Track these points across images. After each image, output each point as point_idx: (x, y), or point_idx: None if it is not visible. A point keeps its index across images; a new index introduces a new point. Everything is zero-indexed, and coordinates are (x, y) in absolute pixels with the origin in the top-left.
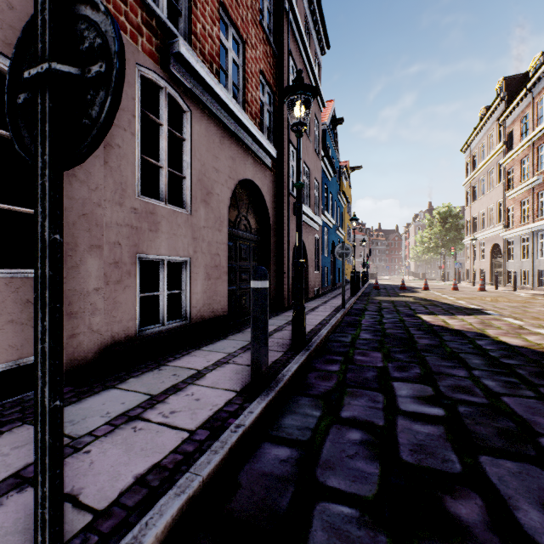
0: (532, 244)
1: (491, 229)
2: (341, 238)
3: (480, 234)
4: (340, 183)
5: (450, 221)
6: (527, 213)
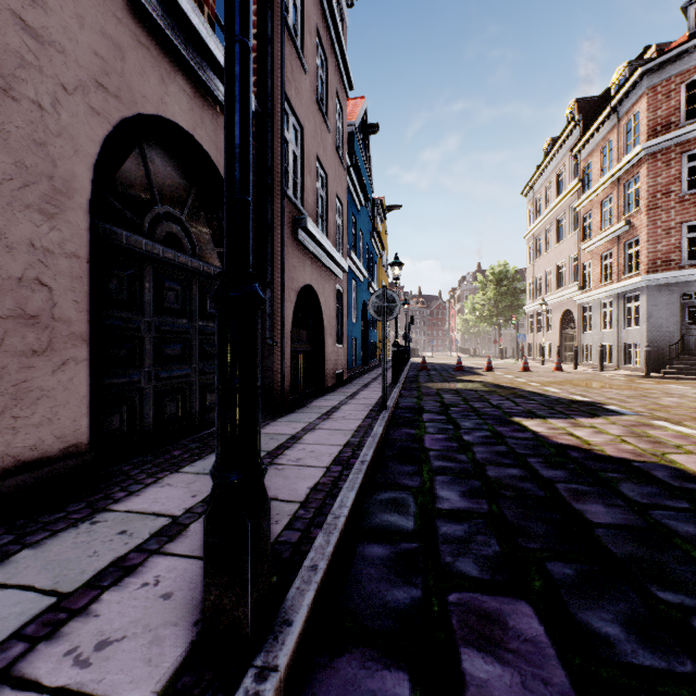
0: (618, 310)
1: (561, 291)
2: None
3: (547, 298)
4: (373, 223)
5: (506, 284)
6: (610, 270)
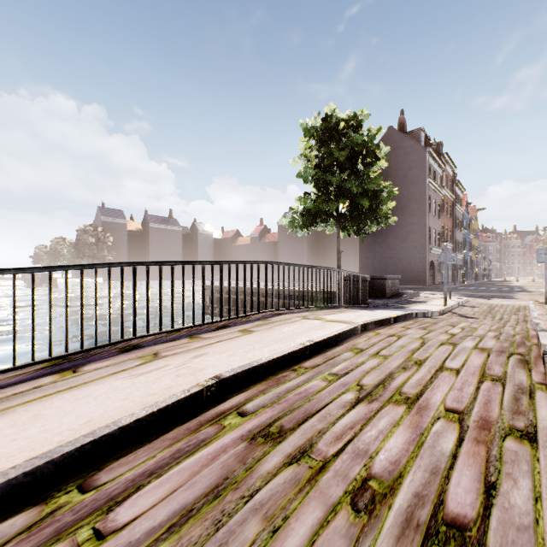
0: None
1: None
2: (470, 256)
3: None
4: (469, 225)
5: None
6: None
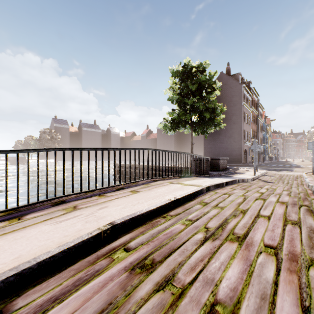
0: None
1: None
2: (267, 146)
3: None
4: (266, 129)
5: None
6: None
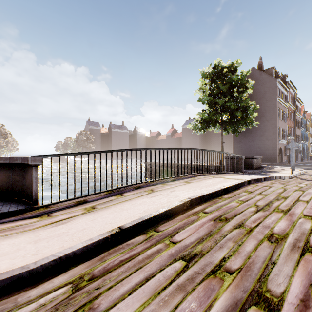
0: None
1: None
2: (306, 144)
3: None
4: (306, 125)
5: None
6: None
